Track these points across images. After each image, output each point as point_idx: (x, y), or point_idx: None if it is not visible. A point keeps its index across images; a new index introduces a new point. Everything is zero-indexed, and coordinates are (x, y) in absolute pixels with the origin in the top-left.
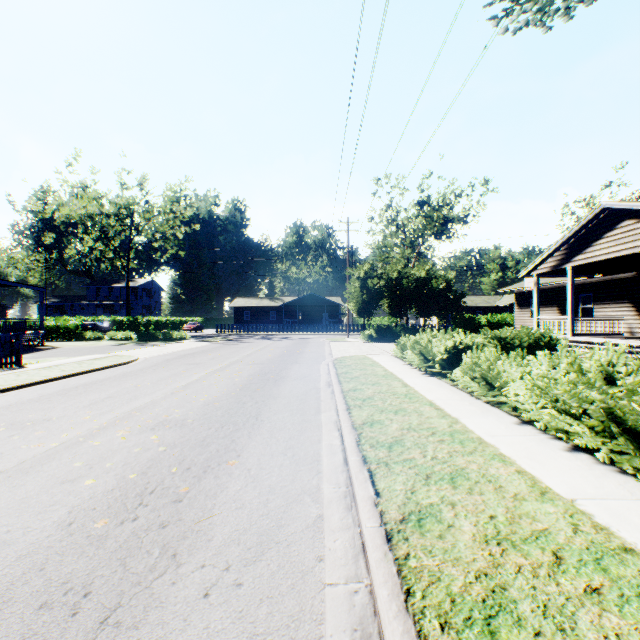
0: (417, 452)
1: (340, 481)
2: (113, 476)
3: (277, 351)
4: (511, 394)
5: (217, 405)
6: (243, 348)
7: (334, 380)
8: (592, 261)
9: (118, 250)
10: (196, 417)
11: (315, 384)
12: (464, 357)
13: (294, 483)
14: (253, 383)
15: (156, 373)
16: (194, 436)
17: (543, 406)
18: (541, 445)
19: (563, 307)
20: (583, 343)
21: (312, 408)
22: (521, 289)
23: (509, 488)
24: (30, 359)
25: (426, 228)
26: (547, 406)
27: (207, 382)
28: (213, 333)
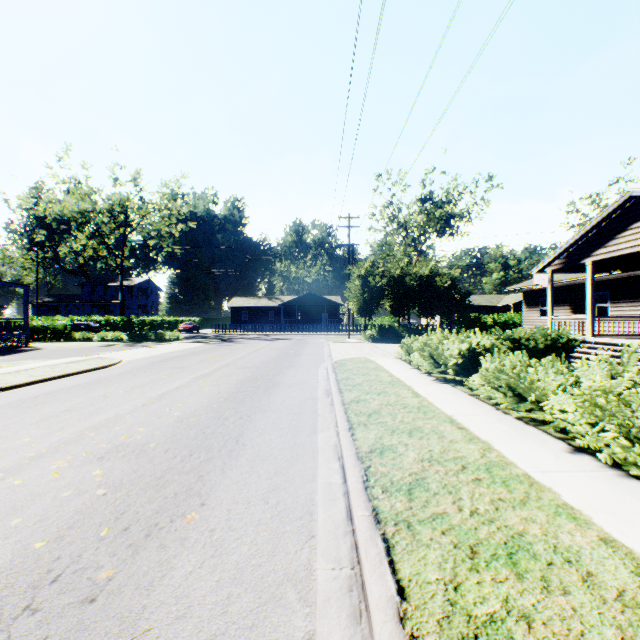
0: (448, 501)
1: (342, 554)
2: (11, 545)
3: (273, 353)
4: (555, 411)
5: (192, 421)
6: (237, 349)
7: (334, 388)
8: (616, 255)
9: (112, 248)
10: (162, 439)
11: (312, 393)
12: (484, 362)
13: (274, 559)
14: (241, 391)
15: (134, 379)
16: (151, 470)
17: (601, 428)
18: (614, 488)
19: (576, 306)
20: (605, 345)
21: (307, 426)
22: (529, 287)
23: (605, 578)
24: (3, 362)
25: (428, 225)
26: (608, 429)
27: (188, 390)
28: (209, 333)
